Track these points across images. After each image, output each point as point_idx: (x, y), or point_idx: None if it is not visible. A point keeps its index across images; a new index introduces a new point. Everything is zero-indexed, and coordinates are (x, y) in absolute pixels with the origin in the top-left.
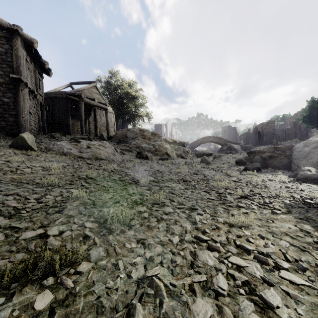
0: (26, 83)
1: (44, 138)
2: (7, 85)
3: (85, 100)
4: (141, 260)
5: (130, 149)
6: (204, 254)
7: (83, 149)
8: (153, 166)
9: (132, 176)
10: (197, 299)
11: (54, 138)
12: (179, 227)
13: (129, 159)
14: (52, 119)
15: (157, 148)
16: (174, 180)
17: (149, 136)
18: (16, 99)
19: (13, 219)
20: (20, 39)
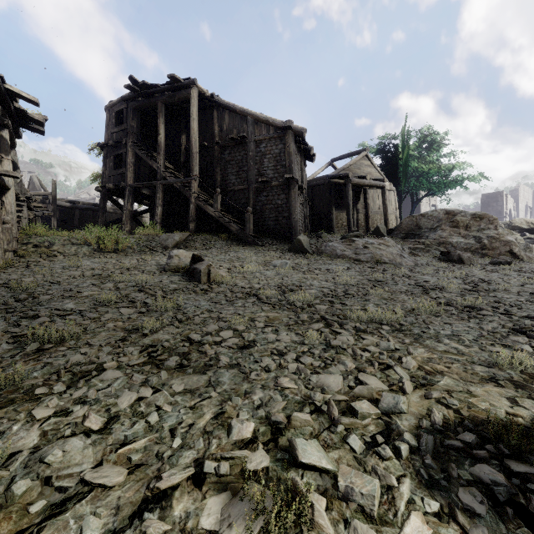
0: (296, 180)
1: (312, 239)
2: (281, 187)
3: (353, 181)
4: (448, 330)
5: (426, 248)
6: (518, 337)
7: (359, 250)
8: (473, 274)
9: (434, 283)
10: (495, 347)
11: (321, 239)
12: (496, 324)
13: (426, 262)
14: (312, 214)
15: (485, 243)
16: (510, 291)
17: (466, 223)
18: (288, 200)
19: (338, 300)
20: (291, 134)
